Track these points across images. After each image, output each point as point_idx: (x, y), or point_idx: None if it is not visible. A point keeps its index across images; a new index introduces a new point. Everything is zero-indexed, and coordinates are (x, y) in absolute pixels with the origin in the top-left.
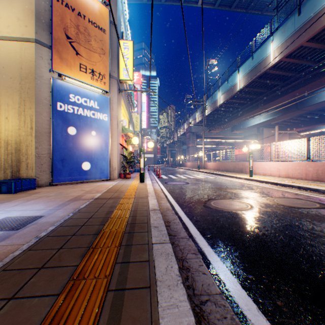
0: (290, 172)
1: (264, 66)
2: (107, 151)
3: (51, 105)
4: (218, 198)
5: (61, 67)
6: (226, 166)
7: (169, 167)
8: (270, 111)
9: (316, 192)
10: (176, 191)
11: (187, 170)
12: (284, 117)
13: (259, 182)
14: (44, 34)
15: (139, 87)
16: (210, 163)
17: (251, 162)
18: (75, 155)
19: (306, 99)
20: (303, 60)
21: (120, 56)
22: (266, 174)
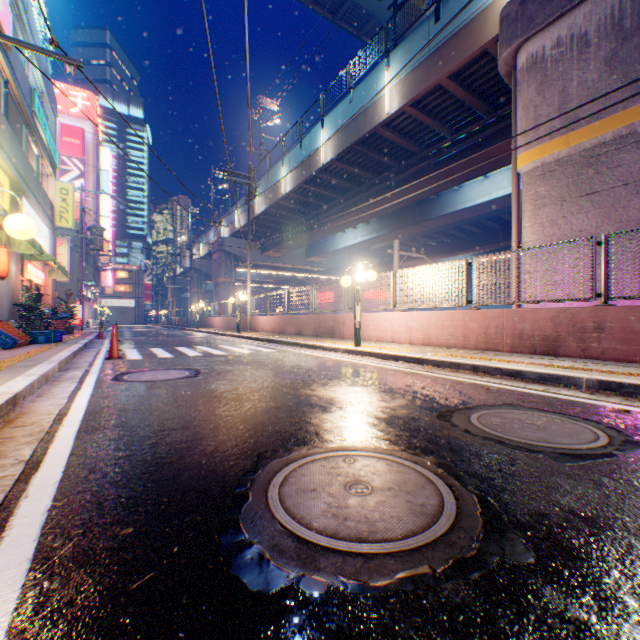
0: (433, 334)
1: (374, 118)
2: None
3: None
4: (298, 446)
5: None
6: (300, 324)
7: (171, 329)
8: (373, 224)
9: (518, 378)
10: (127, 417)
11: (213, 336)
12: (394, 235)
13: (379, 358)
14: None
15: (91, 129)
16: (267, 318)
17: (359, 311)
18: None
19: (428, 206)
20: (437, 122)
21: None
22: (385, 339)
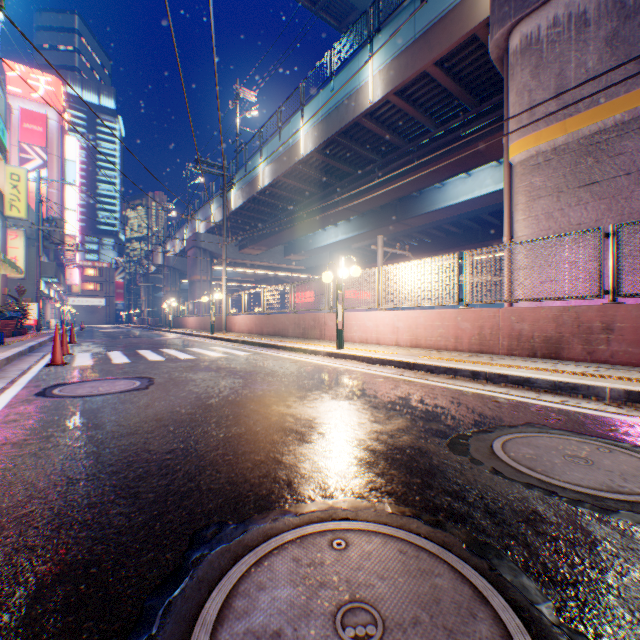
0: (422, 335)
1: (357, 107)
2: None
3: None
4: (259, 514)
5: None
6: (278, 325)
7: (143, 329)
8: (355, 221)
9: (526, 387)
10: (17, 459)
11: (185, 337)
12: (376, 234)
13: (365, 362)
14: None
15: (55, 116)
16: (243, 318)
17: (342, 310)
18: None
19: (411, 204)
20: (422, 113)
21: None
22: (370, 340)
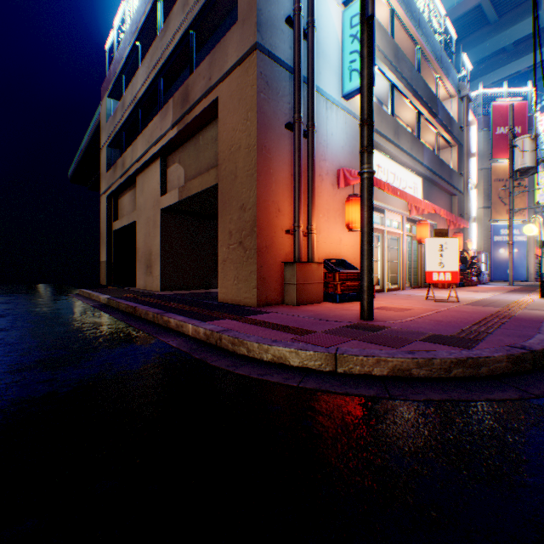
0: None
1: None
2: (524, 261)
3: (488, 239)
4: None
5: (494, 217)
6: None
7: None
8: None
9: None
10: None
11: None
12: None
13: None
14: (485, 202)
15: None
16: None
17: None
18: (502, 265)
19: None
20: None
21: (533, 186)
22: None
